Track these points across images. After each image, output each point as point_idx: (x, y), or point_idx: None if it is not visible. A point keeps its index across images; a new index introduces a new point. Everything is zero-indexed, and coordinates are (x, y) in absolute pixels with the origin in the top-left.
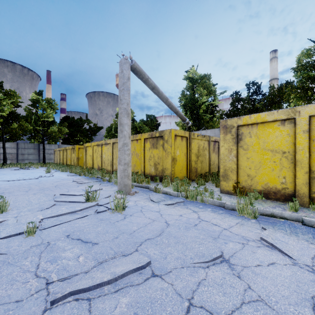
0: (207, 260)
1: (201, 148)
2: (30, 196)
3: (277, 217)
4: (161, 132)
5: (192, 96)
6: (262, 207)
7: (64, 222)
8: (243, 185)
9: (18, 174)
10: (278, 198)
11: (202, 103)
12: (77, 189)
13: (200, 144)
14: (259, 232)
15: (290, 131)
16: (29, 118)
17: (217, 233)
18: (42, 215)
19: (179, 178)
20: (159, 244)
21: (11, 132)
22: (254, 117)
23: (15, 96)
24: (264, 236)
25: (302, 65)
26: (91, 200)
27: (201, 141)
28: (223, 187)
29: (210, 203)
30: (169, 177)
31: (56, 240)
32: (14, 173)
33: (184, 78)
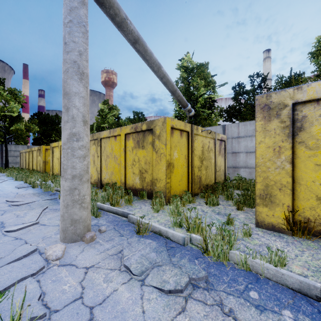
0: None
1: (205, 148)
2: None
3: None
4: (150, 123)
5: (187, 88)
6: None
7: None
8: (307, 217)
9: None
10: None
11: (199, 96)
12: None
13: (205, 144)
14: None
15: None
16: None
17: None
18: None
19: (178, 194)
20: None
21: None
22: None
23: None
24: None
25: None
26: None
27: (206, 139)
28: (262, 217)
29: (269, 276)
30: (162, 194)
31: None
32: None
33: (178, 68)
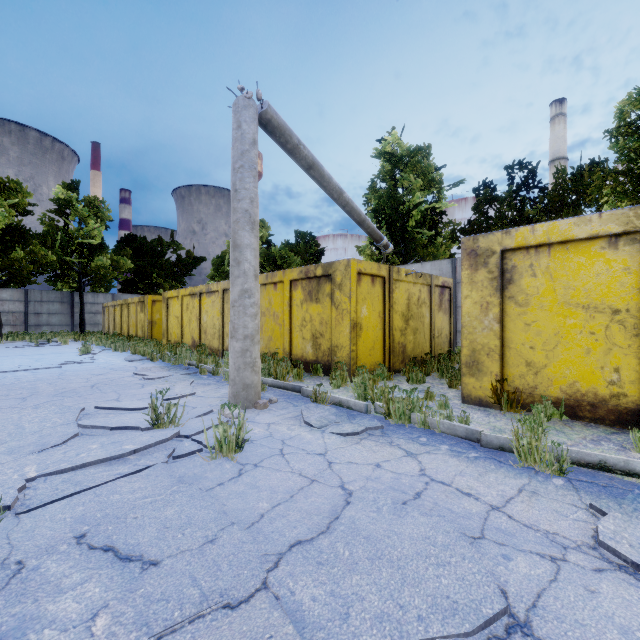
0: (468, 627)
1: (413, 301)
2: (25, 412)
3: (616, 472)
4: (328, 266)
5: (391, 192)
6: (567, 441)
7: (84, 489)
8: (517, 387)
9: (20, 357)
10: (600, 418)
11: (412, 207)
12: (138, 393)
13: (412, 294)
14: (583, 517)
15: (630, 262)
16: (50, 239)
17: (478, 522)
18: (36, 467)
19: (368, 368)
20: (326, 562)
21: (10, 268)
22: (543, 230)
23: (20, 192)
24: (607, 537)
25: (628, 123)
26: (164, 423)
27: (414, 287)
28: (468, 390)
29: (444, 431)
30: (344, 365)
31: (44, 554)
32: (12, 355)
33: (376, 154)
